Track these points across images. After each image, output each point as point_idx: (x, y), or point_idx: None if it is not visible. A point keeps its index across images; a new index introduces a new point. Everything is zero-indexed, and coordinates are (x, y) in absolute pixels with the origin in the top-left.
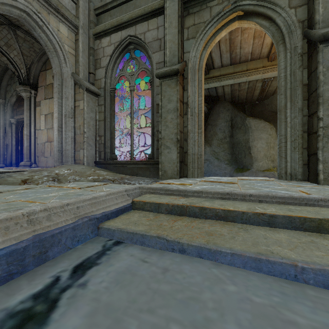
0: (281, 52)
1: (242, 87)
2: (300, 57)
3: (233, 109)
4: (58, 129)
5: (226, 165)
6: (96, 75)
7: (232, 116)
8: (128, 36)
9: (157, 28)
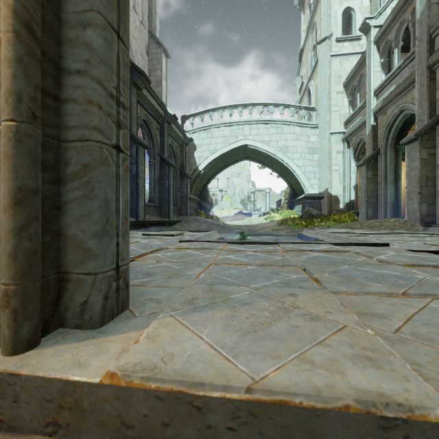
0: None
1: None
2: None
3: None
4: None
5: None
6: None
7: None
8: None
9: None
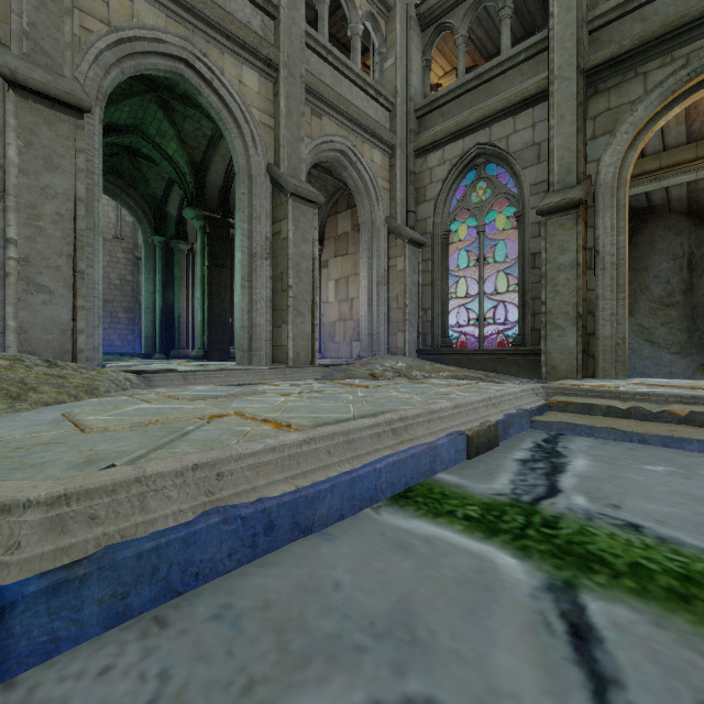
0: None
1: None
2: None
3: (692, 228)
4: (368, 304)
5: (675, 355)
6: (418, 214)
7: (689, 245)
8: (475, 145)
9: (532, 125)
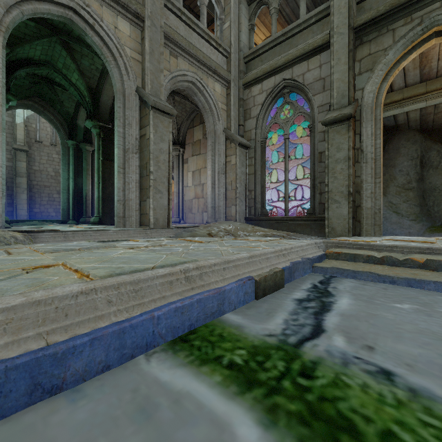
0: None
1: (440, 109)
2: None
3: (423, 140)
4: (212, 186)
5: (412, 221)
6: (245, 127)
7: (421, 150)
8: (282, 80)
9: (320, 66)
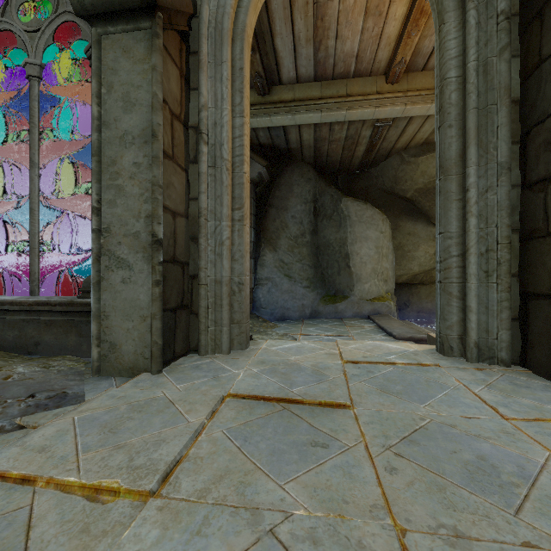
0: (451, 11)
1: (335, 135)
2: (506, 21)
3: (317, 179)
4: None
5: (306, 289)
6: None
7: (315, 193)
8: None
9: None
